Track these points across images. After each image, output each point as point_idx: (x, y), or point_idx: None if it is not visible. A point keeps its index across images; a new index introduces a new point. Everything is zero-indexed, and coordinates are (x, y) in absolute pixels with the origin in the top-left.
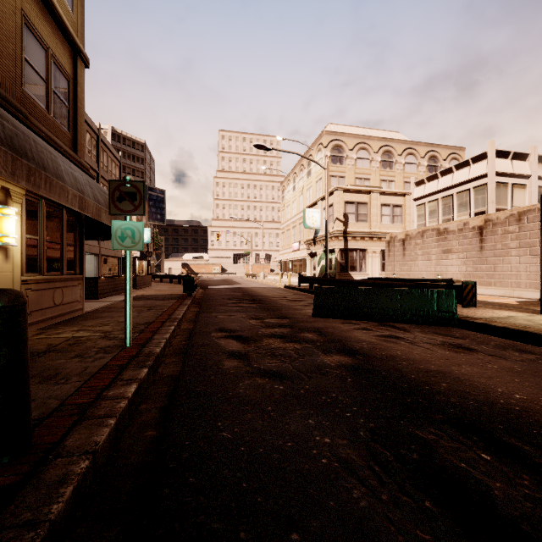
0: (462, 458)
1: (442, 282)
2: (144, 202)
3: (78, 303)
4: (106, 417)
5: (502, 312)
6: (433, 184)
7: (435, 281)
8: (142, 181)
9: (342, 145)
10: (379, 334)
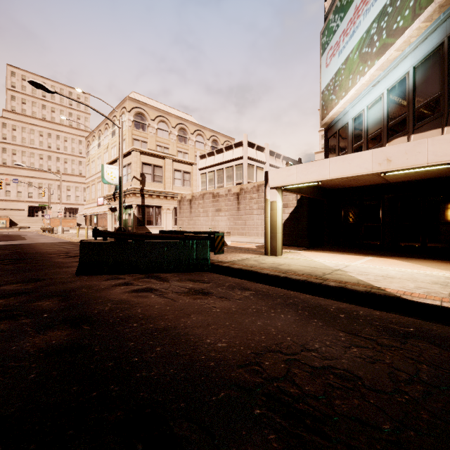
0: None
1: (212, 233)
2: None
3: None
4: None
5: (244, 255)
6: (211, 159)
7: (207, 233)
8: None
9: (145, 113)
10: (136, 289)
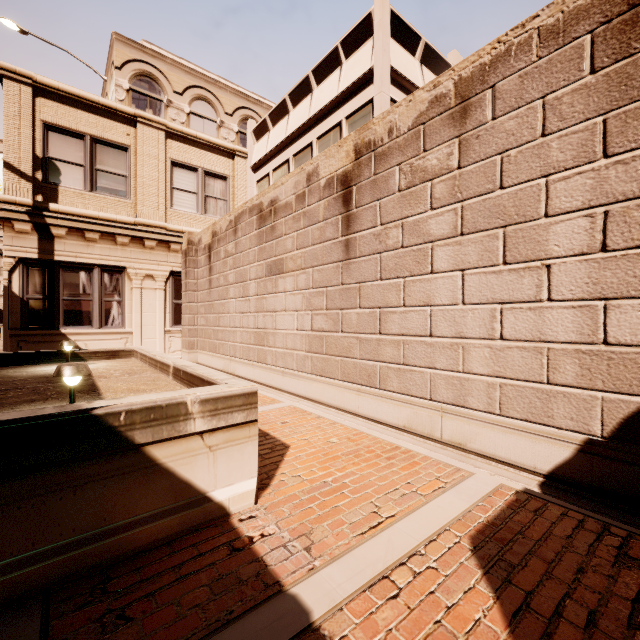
0: None
1: None
2: None
3: None
4: None
5: None
6: (280, 126)
7: None
8: None
9: (159, 77)
10: None
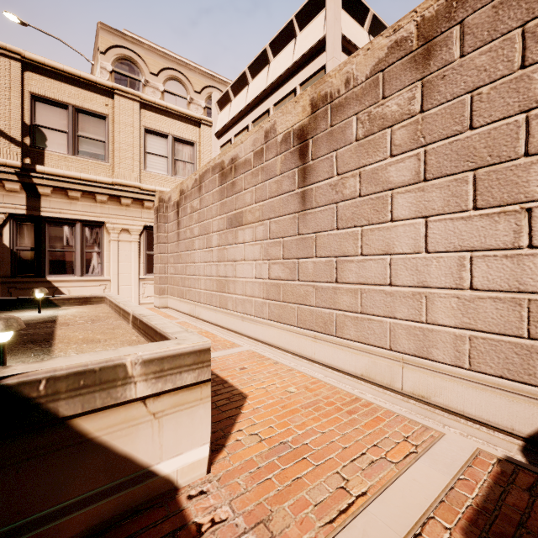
0: None
1: None
2: None
3: None
4: None
5: None
6: (241, 96)
7: None
8: None
9: (137, 60)
10: None
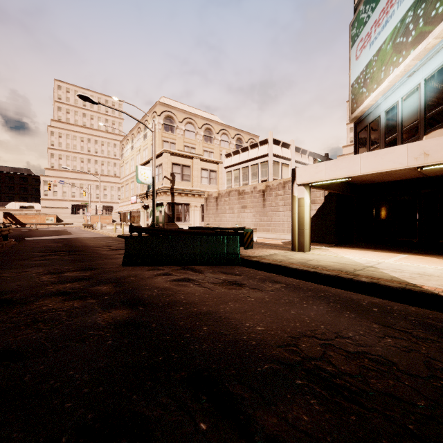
0: (177, 440)
1: (238, 230)
2: None
3: None
4: None
5: (271, 251)
6: (236, 157)
7: (234, 229)
8: None
9: (173, 116)
10: (176, 279)
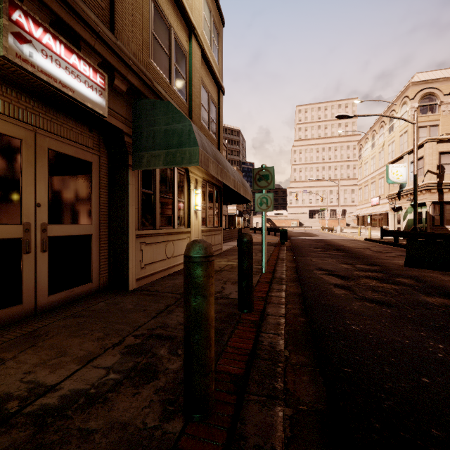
0: None
1: None
2: (273, 180)
3: (220, 245)
4: (279, 304)
5: None
6: None
7: None
8: (272, 167)
9: (434, 92)
10: None
